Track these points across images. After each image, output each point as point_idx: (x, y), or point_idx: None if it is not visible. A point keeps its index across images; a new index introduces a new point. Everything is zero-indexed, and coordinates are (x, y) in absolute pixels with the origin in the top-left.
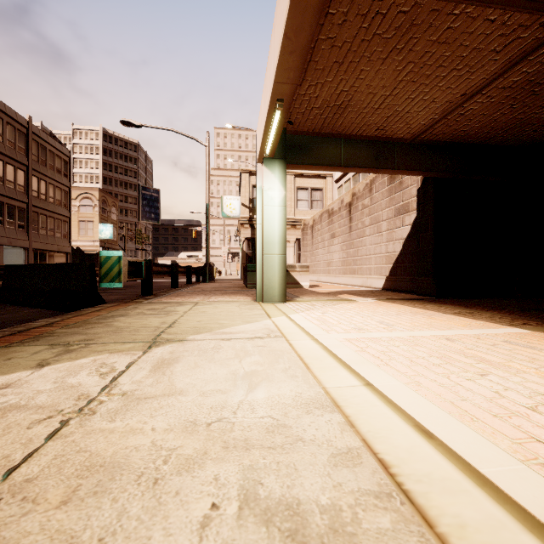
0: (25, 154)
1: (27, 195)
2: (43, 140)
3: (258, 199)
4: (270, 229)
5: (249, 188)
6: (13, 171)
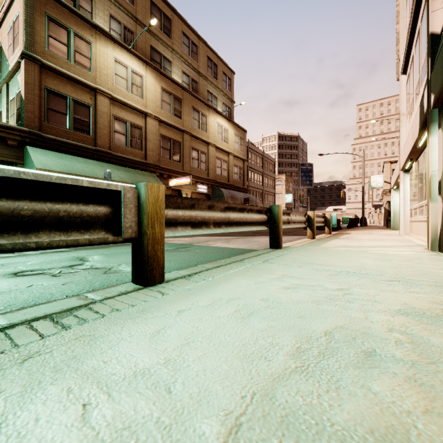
0: (261, 167)
1: (262, 186)
2: (266, 158)
3: (391, 199)
4: (396, 209)
5: (390, 171)
6: (259, 176)
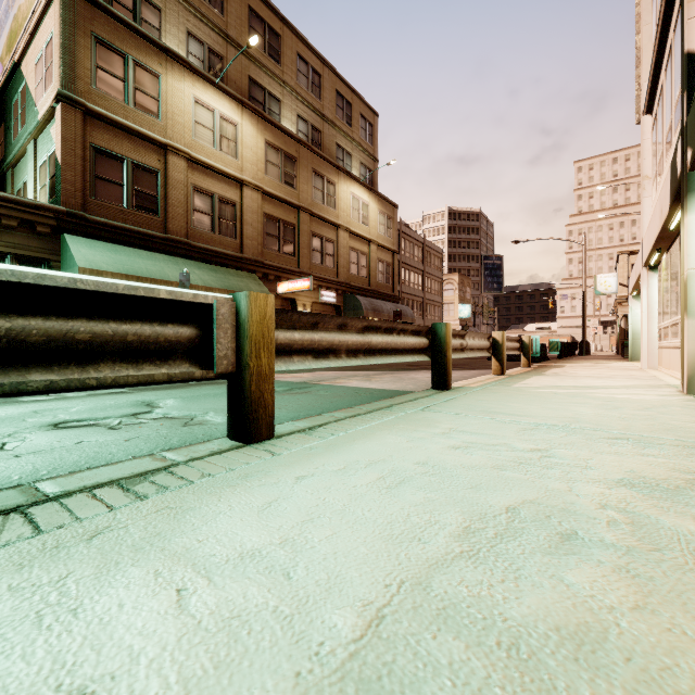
0: (421, 262)
1: (423, 292)
2: (429, 248)
3: (629, 313)
4: (636, 328)
5: (627, 267)
6: (417, 277)
